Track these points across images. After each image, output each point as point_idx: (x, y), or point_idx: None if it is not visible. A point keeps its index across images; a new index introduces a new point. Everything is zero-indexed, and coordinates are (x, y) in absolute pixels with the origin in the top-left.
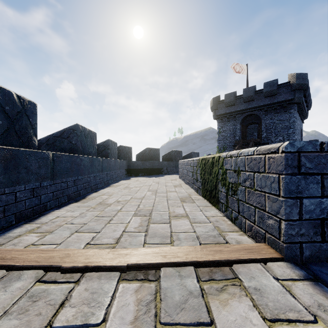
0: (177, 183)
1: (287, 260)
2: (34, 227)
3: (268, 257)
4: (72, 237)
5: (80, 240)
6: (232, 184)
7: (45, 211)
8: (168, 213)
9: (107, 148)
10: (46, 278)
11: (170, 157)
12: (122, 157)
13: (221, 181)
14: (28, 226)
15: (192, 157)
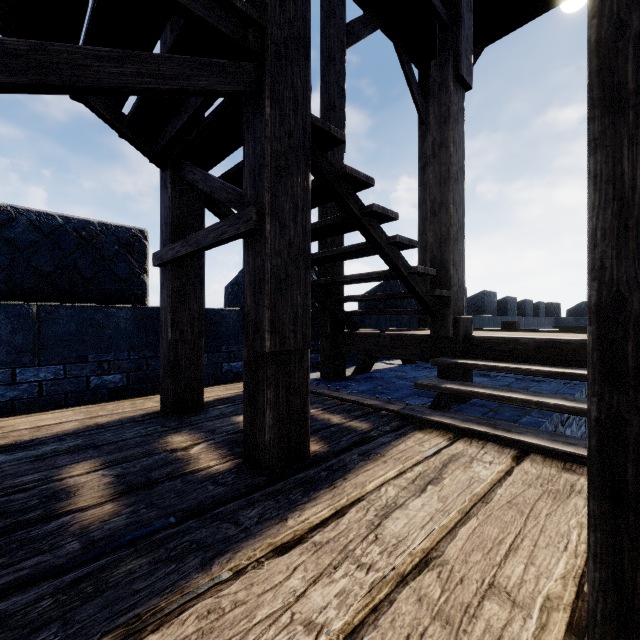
0: None
1: None
2: None
3: None
4: None
5: None
6: None
7: None
8: None
9: (537, 308)
10: None
11: None
12: (548, 314)
13: None
14: None
15: None
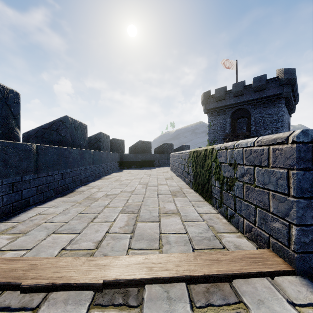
0: (168, 175)
1: (299, 273)
2: (10, 226)
3: (276, 269)
4: (47, 239)
5: (56, 244)
6: (227, 178)
7: (27, 206)
8: (158, 210)
9: (99, 141)
10: (1, 300)
11: (162, 149)
12: (114, 150)
13: (215, 174)
14: (3, 225)
15: (183, 150)
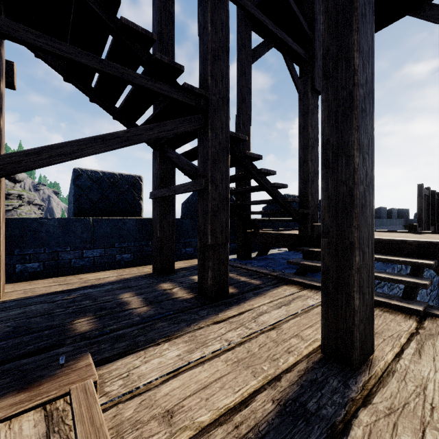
0: None
1: None
2: None
3: None
4: None
5: None
6: None
7: None
8: None
9: (390, 213)
10: None
11: None
12: (399, 217)
13: None
14: None
15: None
